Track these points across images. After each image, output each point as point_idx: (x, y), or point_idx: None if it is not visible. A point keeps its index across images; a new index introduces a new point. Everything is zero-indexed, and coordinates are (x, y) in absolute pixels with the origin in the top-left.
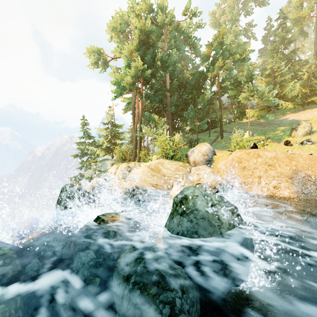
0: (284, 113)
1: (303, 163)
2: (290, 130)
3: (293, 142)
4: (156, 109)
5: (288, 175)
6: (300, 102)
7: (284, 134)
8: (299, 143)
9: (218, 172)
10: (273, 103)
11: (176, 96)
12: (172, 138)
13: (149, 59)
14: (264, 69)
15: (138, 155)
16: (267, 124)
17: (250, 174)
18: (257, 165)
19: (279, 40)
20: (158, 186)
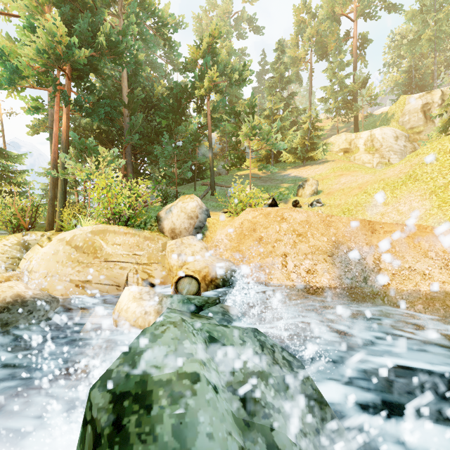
0: (284, 167)
1: (344, 230)
2: (295, 187)
3: (301, 203)
4: (103, 135)
5: (326, 250)
6: (301, 156)
7: (289, 192)
8: (309, 205)
9: (216, 249)
10: (273, 154)
11: (140, 117)
12: (129, 185)
13: (83, 29)
14: (262, 109)
15: (58, 218)
16: (268, 179)
17: (269, 251)
18: (280, 234)
19: (278, 76)
20: (93, 286)
